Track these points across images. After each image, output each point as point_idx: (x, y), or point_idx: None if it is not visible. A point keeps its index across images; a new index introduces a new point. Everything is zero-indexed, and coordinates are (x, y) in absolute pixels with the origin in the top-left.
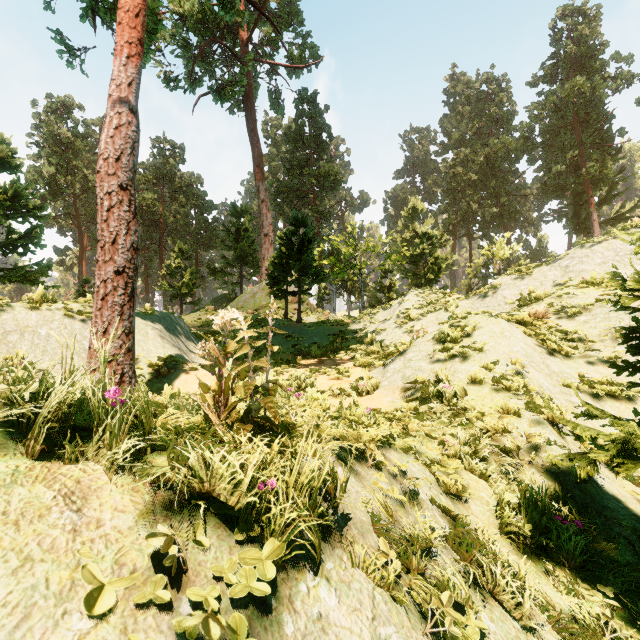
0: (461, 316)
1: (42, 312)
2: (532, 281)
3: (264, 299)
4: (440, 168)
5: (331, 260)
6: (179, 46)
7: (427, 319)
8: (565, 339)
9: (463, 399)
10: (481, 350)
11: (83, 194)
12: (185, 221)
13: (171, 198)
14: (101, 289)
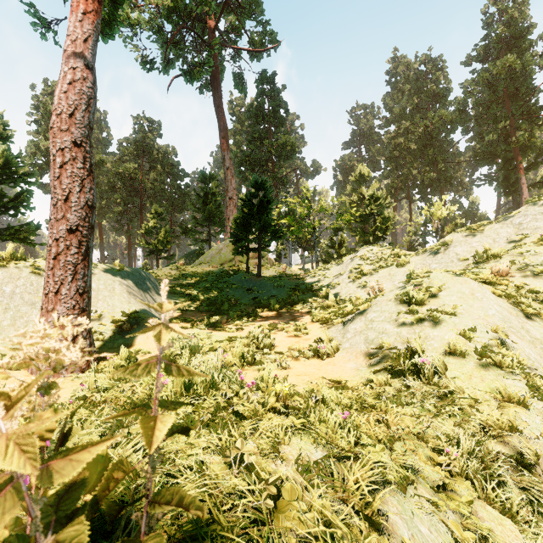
0: (422, 274)
1: (9, 270)
2: (484, 238)
3: (228, 255)
4: (383, 139)
5: (288, 220)
6: (154, 32)
7: (379, 274)
8: (537, 300)
9: (445, 376)
10: (453, 314)
11: None
12: (161, 187)
13: (150, 167)
14: (53, 248)
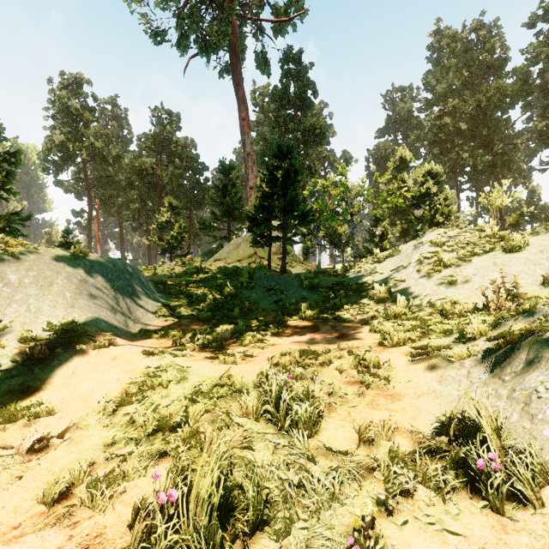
0: None
1: None
2: None
3: (247, 250)
4: (424, 123)
5: (319, 205)
6: None
7: (475, 265)
8: None
9: None
10: None
11: (91, 160)
12: (179, 181)
13: (168, 162)
14: None
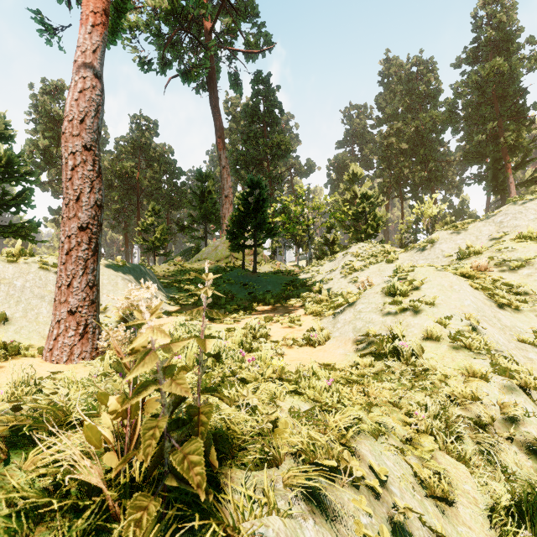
0: (407, 269)
1: (19, 265)
2: (468, 236)
3: (224, 251)
4: (376, 139)
5: (282, 218)
6: (152, 34)
7: (370, 270)
8: (511, 292)
9: (421, 357)
10: (433, 304)
11: None
12: (158, 185)
13: (146, 166)
14: (65, 244)
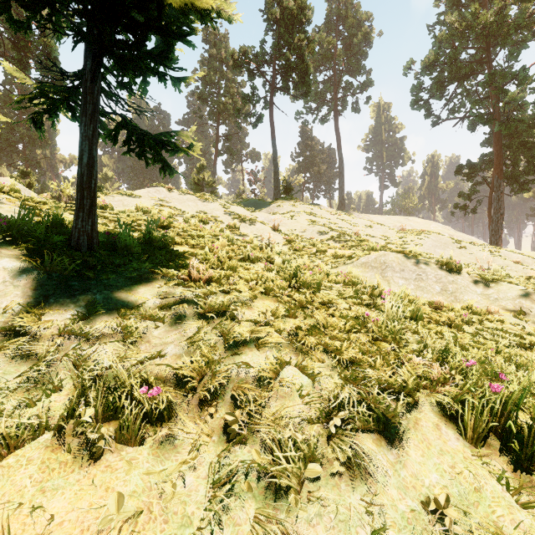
0: None
1: None
2: None
3: None
4: None
5: None
6: None
7: None
8: None
9: None
10: None
11: None
12: None
13: None
14: None
